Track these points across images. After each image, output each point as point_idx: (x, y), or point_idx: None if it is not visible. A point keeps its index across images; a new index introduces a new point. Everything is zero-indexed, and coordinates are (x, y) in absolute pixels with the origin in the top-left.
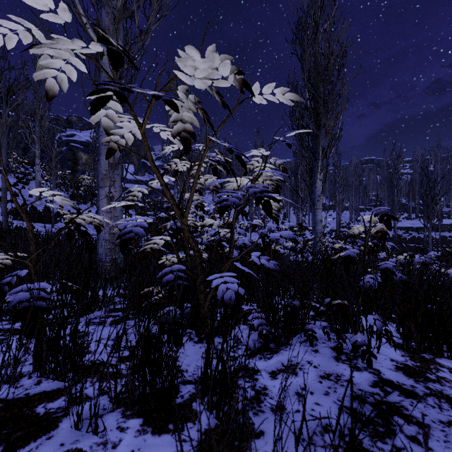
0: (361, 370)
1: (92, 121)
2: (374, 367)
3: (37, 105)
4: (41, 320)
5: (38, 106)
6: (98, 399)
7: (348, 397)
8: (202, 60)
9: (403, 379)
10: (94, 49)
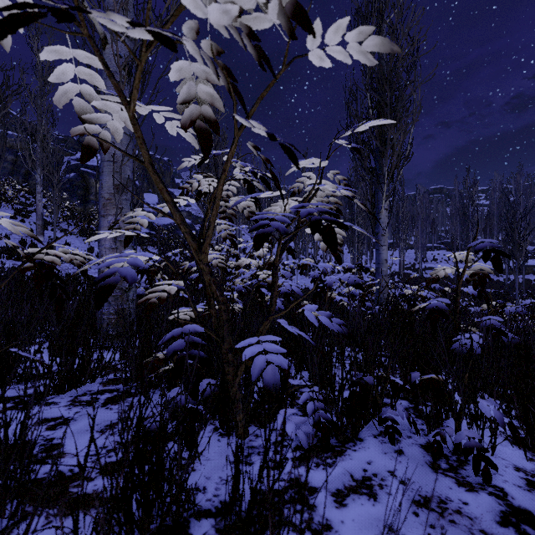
0: (475, 489)
1: (59, 103)
2: (494, 483)
3: (39, 121)
4: None
5: (40, 122)
6: None
7: None
8: None
9: None
10: None
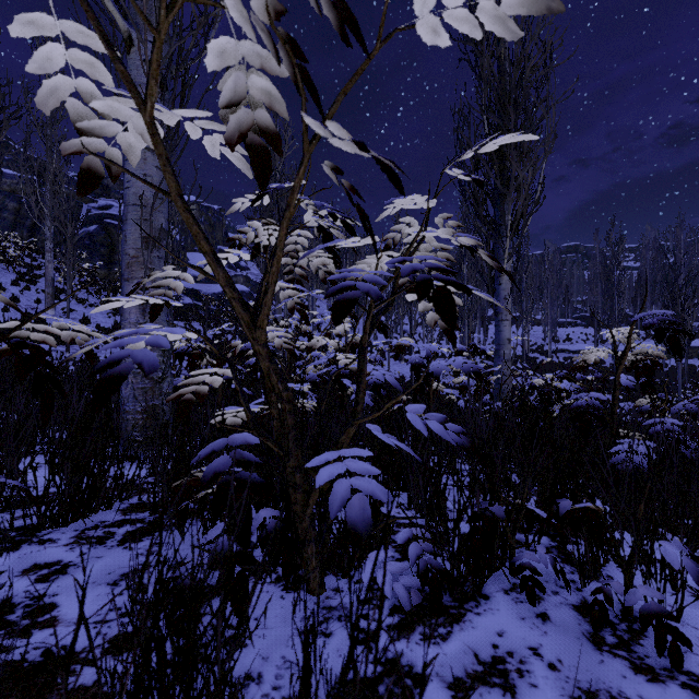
0: (661, 678)
1: (44, 107)
2: (687, 668)
3: (48, 157)
4: None
5: (50, 158)
6: None
7: None
8: None
9: None
10: None
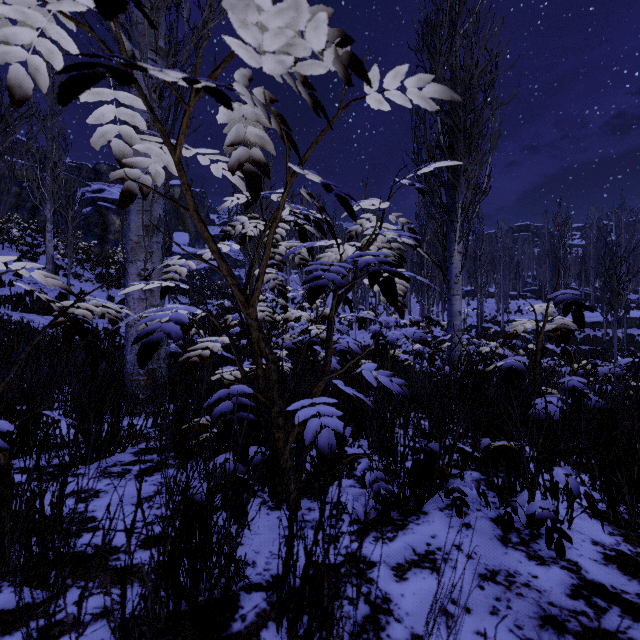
0: (547, 563)
1: (96, 145)
2: (568, 557)
3: (49, 146)
4: (5, 482)
5: (50, 148)
6: (94, 626)
7: (533, 619)
8: (274, 8)
9: (621, 581)
10: (81, 1)
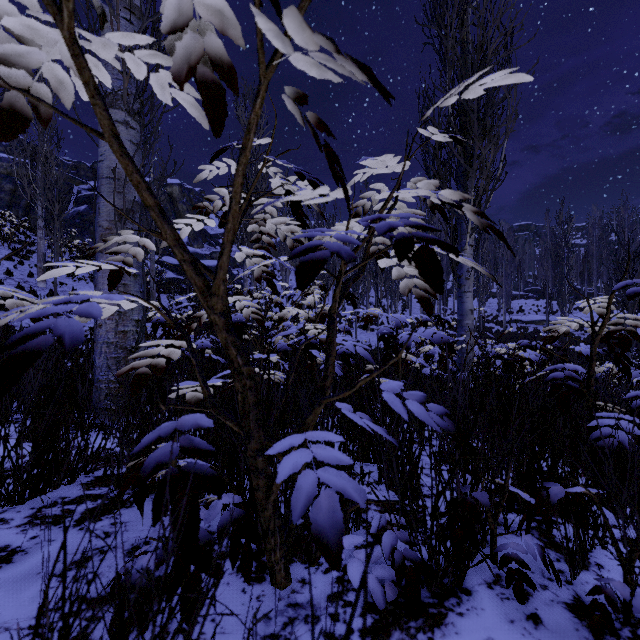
0: None
1: None
2: None
3: (40, 141)
4: None
5: (41, 142)
6: None
7: None
8: None
9: None
10: None
